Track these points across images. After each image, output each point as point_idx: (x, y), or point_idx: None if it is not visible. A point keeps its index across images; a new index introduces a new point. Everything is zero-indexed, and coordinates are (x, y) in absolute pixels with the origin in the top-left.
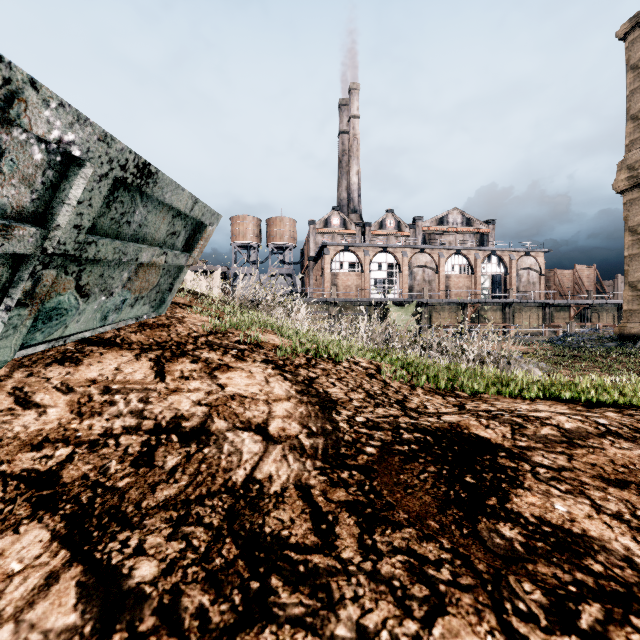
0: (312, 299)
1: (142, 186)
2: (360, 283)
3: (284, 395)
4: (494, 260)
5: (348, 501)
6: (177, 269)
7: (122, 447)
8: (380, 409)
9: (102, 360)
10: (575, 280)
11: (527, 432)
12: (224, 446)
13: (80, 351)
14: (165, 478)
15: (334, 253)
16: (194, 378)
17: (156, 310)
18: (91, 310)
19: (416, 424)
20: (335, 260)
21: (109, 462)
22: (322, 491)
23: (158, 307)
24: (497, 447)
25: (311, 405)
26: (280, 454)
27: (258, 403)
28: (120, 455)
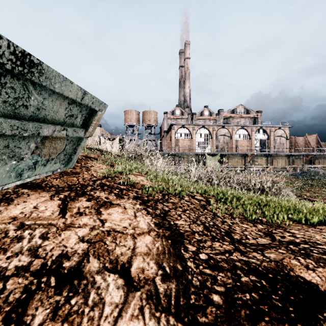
0: (165, 152)
1: (26, 74)
2: (190, 144)
3: (146, 228)
4: (261, 131)
5: None
6: (79, 139)
7: (5, 293)
8: (216, 243)
9: (27, 200)
10: (305, 142)
11: None
12: (90, 294)
13: (15, 193)
14: None
15: (177, 129)
16: (85, 214)
17: (66, 165)
18: (3, 171)
19: (248, 263)
20: (177, 132)
21: None
22: None
23: (67, 164)
24: None
25: (165, 239)
26: (137, 306)
27: (126, 238)
28: None
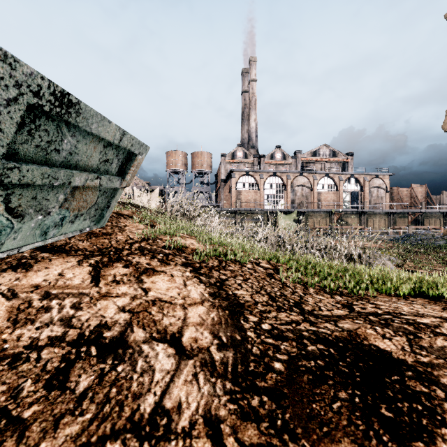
0: (223, 209)
1: (63, 115)
2: (257, 198)
3: (198, 298)
4: (353, 181)
5: (261, 445)
6: (113, 190)
7: (42, 362)
8: (282, 314)
9: (49, 266)
10: (411, 195)
11: (423, 343)
12: (138, 362)
13: (33, 258)
14: (72, 407)
15: (238, 176)
16: (124, 282)
17: (97, 223)
18: (28, 228)
19: (317, 333)
20: (239, 181)
21: (24, 382)
22: (232, 427)
23: (98, 221)
24: (401, 363)
25: (221, 309)
26: (191, 372)
27: (175, 308)
28: (37, 372)
